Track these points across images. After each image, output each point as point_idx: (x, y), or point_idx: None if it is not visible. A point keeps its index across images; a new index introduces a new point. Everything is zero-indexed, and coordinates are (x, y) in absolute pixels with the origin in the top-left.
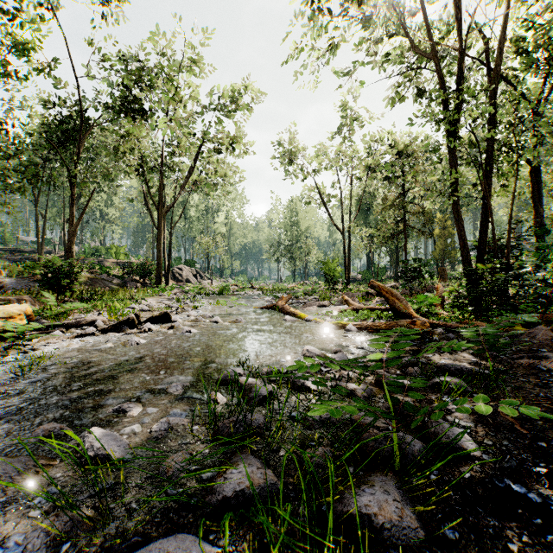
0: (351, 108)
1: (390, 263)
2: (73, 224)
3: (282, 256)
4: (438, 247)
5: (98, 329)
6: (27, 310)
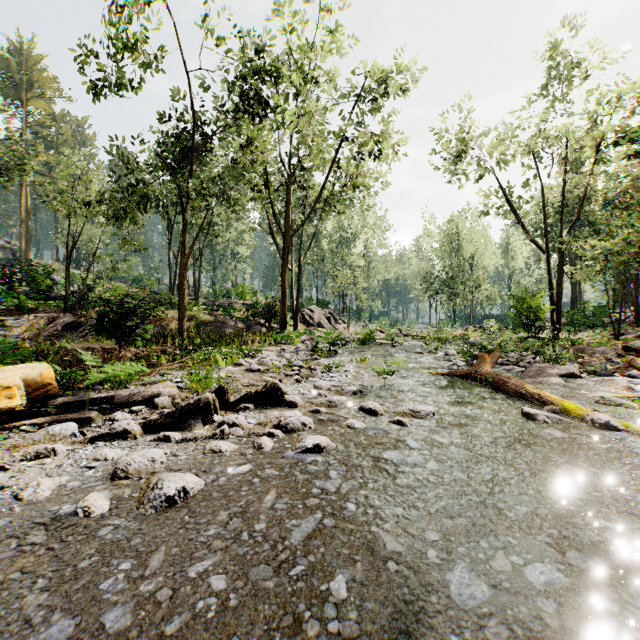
0: (564, 53)
1: (614, 300)
2: (184, 254)
3: (438, 292)
4: None
5: (136, 423)
6: (42, 375)
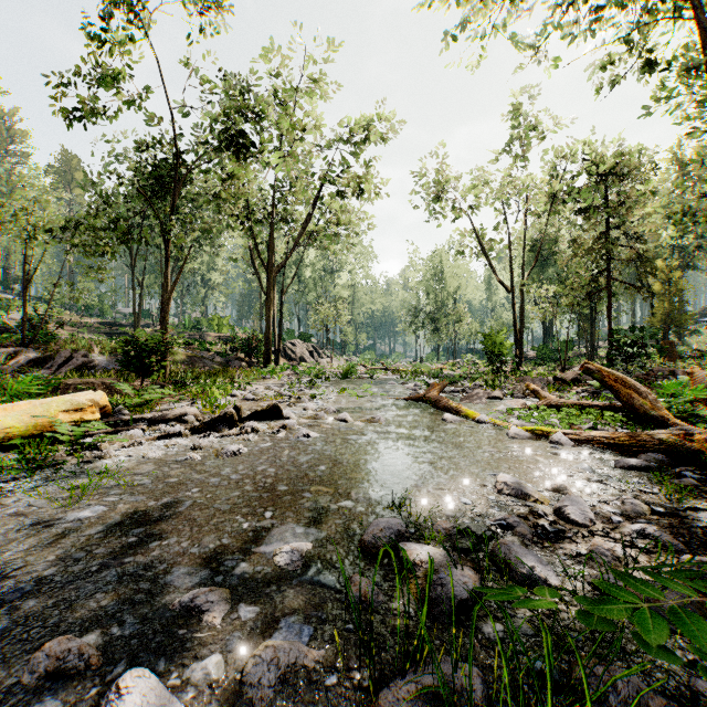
0: (524, 116)
1: (578, 335)
2: (167, 290)
3: (422, 326)
4: (658, 310)
5: (185, 428)
6: (101, 399)
